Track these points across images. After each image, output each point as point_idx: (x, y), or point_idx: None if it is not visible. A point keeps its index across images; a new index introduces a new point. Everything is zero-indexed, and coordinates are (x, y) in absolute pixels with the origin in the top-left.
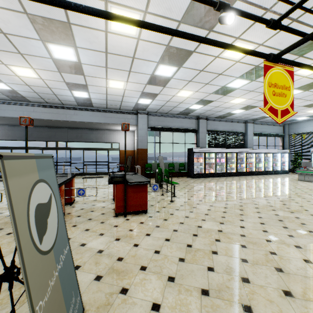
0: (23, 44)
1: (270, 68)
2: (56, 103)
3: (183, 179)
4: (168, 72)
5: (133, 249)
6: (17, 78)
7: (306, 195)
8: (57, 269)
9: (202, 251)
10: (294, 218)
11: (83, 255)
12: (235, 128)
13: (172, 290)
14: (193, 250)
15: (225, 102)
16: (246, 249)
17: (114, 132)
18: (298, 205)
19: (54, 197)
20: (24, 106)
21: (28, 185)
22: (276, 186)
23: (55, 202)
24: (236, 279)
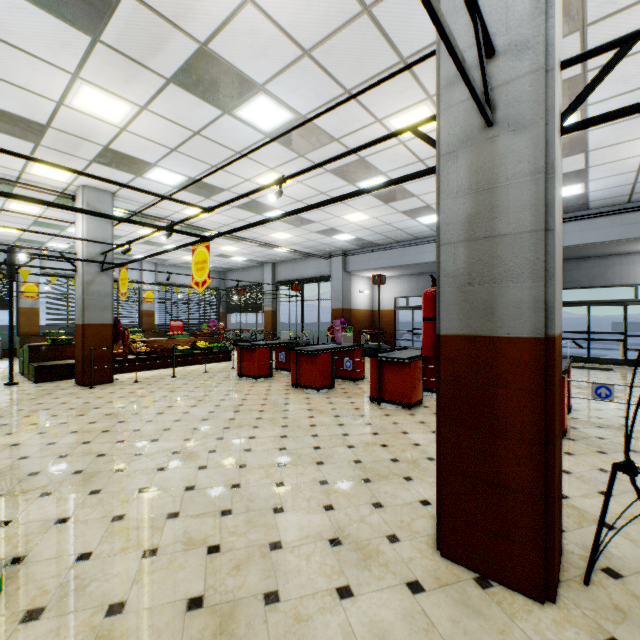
0: None
1: None
2: None
3: None
4: None
5: None
6: None
7: None
8: None
9: None
10: None
11: None
12: None
13: None
14: None
15: None
16: None
17: None
18: None
19: None
20: None
21: None
22: None
23: None
24: None
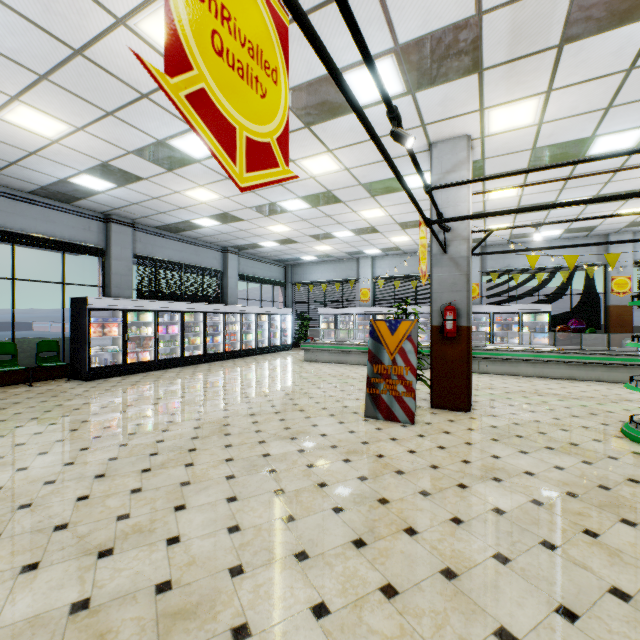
0: None
1: None
2: None
3: (50, 387)
4: None
5: None
6: None
7: (315, 391)
8: None
9: None
10: (297, 455)
11: None
12: (205, 260)
13: None
14: None
15: (174, 190)
16: None
17: None
18: (303, 415)
19: None
20: None
21: None
22: (273, 377)
23: None
24: None
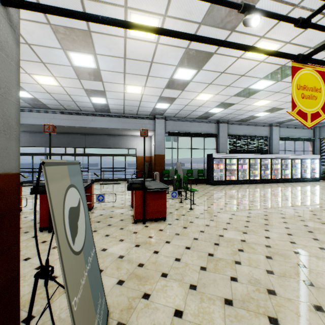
0: (46, 53)
1: (298, 69)
2: (75, 109)
3: (202, 186)
4: (187, 75)
5: (153, 255)
6: (39, 86)
7: None
8: (87, 269)
9: (225, 261)
10: None
11: (104, 260)
12: (259, 132)
13: (195, 298)
14: (215, 259)
15: (247, 105)
16: (271, 260)
17: (131, 138)
18: None
19: (82, 201)
20: (44, 113)
21: (62, 190)
22: (305, 194)
23: (83, 206)
24: (262, 290)
